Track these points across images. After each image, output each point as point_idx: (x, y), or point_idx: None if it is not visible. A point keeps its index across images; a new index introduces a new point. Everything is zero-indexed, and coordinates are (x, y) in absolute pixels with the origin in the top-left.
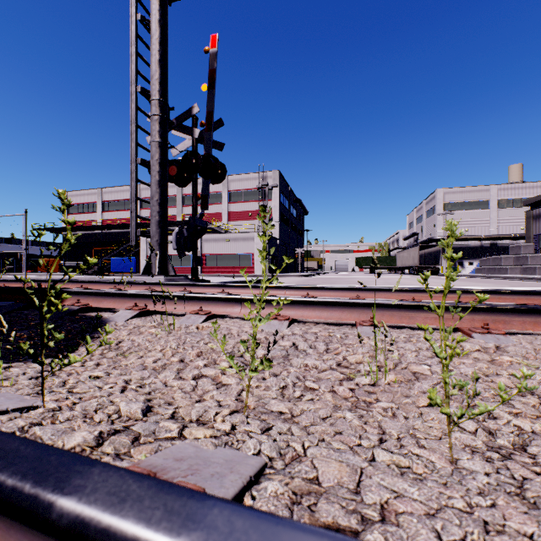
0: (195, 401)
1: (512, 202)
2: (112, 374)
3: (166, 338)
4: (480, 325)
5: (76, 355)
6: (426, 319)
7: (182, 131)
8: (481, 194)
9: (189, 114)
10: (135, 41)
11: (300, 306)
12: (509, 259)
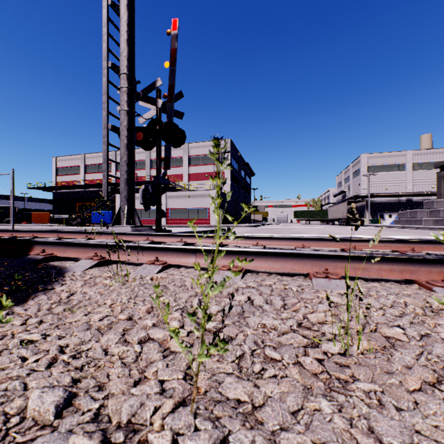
0: (133, 383)
1: (425, 165)
2: (51, 335)
3: (118, 290)
4: (438, 278)
5: (22, 310)
6: (381, 271)
7: (147, 101)
8: (398, 159)
9: (153, 87)
10: (106, 23)
11: (253, 257)
12: (423, 213)
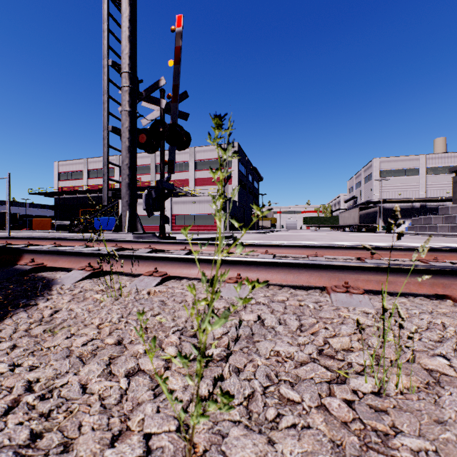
0: (110, 439)
1: (439, 169)
2: (21, 365)
3: (109, 307)
4: None
5: None
6: (408, 285)
7: (150, 102)
8: (412, 163)
9: (157, 86)
10: (107, 19)
11: (263, 267)
12: (438, 219)
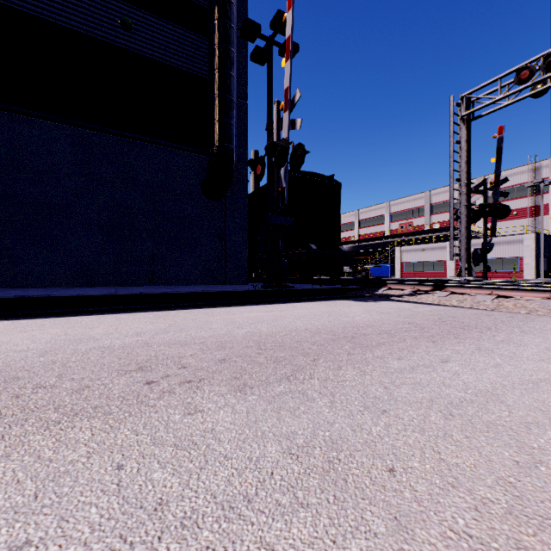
0: None
1: None
2: None
3: None
4: None
5: None
6: None
7: (478, 193)
8: None
9: (484, 183)
10: (452, 156)
11: None
12: None
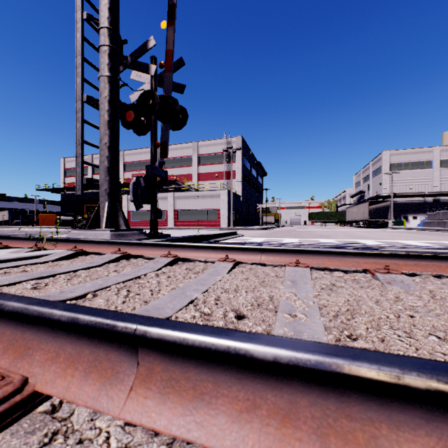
0: None
1: None
2: None
3: None
4: None
5: None
6: None
7: (137, 69)
8: (424, 155)
9: (145, 49)
10: None
11: (417, 413)
12: None
